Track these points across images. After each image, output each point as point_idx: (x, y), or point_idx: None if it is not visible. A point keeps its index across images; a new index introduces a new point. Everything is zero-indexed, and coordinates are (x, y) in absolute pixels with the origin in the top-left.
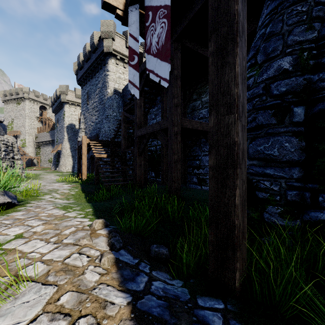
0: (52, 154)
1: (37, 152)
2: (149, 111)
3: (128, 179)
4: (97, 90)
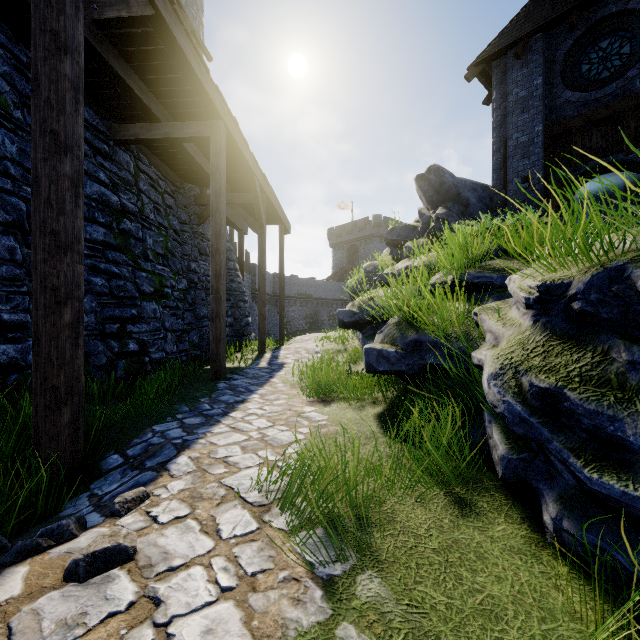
0: None
1: None
2: None
3: None
4: None
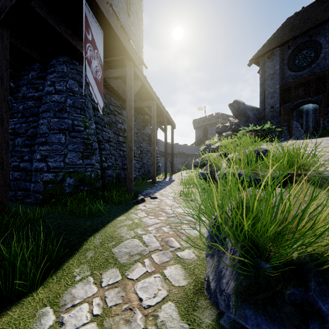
0: None
1: None
2: None
3: None
4: None
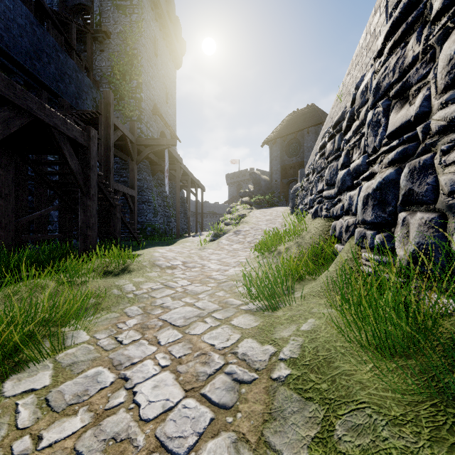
0: None
1: None
2: None
3: None
4: None
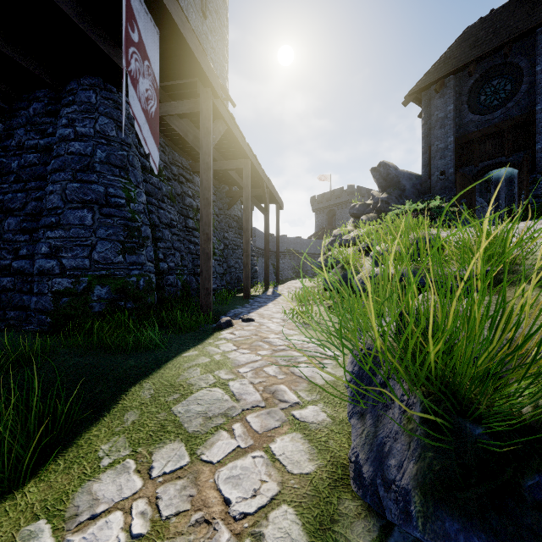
0: None
1: None
2: None
3: None
4: None
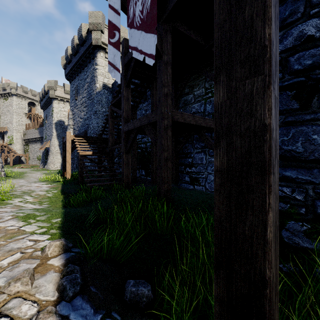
0: (41, 151)
1: (25, 149)
2: (138, 106)
3: (115, 178)
4: (85, 84)
